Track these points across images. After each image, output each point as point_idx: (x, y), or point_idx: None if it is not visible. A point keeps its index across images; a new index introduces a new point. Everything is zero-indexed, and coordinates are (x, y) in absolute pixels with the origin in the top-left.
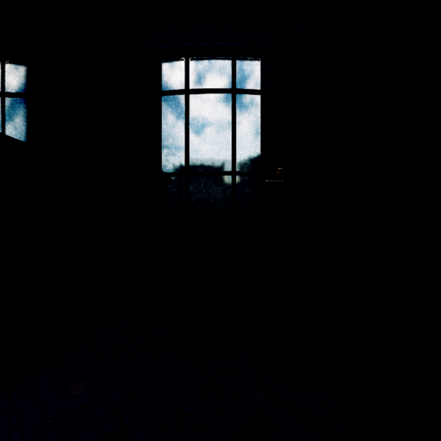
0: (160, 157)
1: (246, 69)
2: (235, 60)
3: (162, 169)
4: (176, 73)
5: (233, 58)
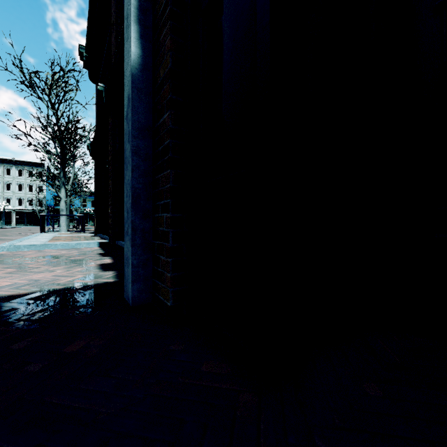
0: None
1: None
2: None
3: None
4: None
5: None
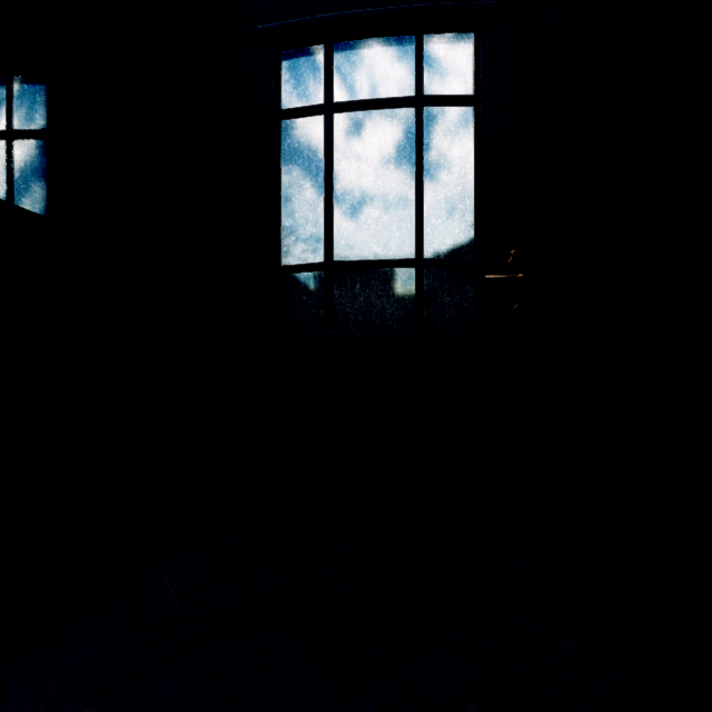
0: (279, 236)
1: (444, 57)
2: (422, 40)
3: (281, 258)
4: (308, 75)
5: (418, 37)
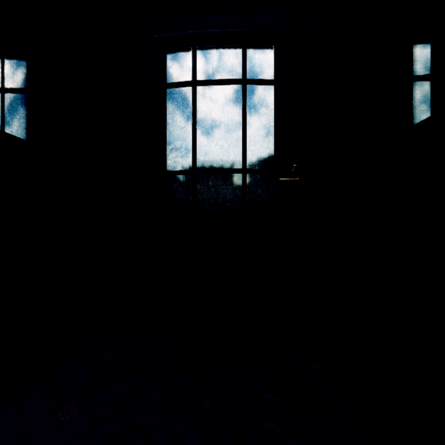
0: (166, 154)
1: (258, 58)
2: (246, 48)
3: (167, 167)
4: (182, 64)
5: (243, 46)
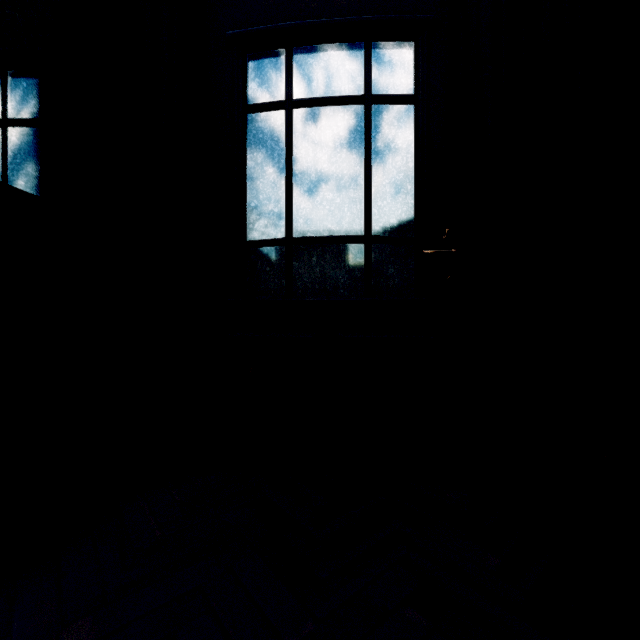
0: (245, 215)
1: (388, 62)
2: (370, 47)
3: (248, 234)
4: (271, 74)
5: (366, 44)
